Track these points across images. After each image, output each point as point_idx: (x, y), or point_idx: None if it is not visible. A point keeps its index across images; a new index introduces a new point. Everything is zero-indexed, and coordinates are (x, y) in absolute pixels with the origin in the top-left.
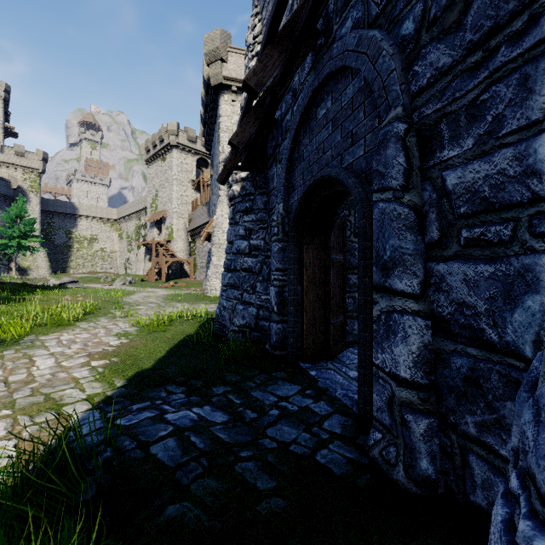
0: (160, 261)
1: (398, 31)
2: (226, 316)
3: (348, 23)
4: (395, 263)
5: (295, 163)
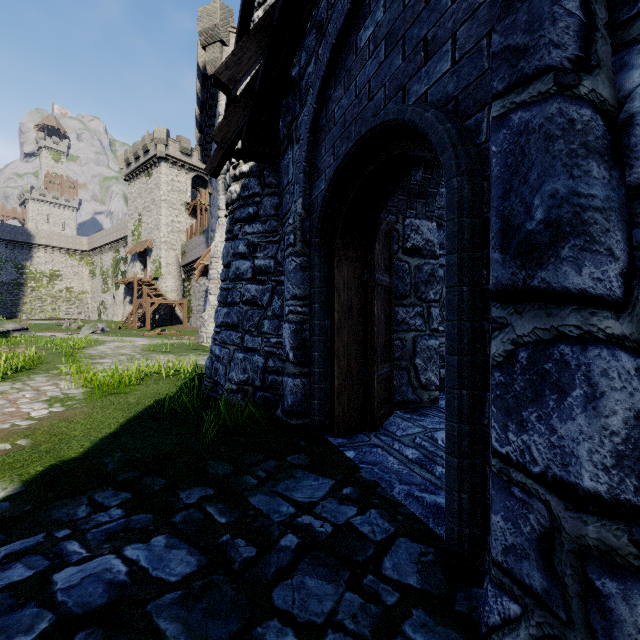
0: (143, 302)
1: None
2: (220, 369)
3: None
4: (562, 231)
5: (320, 134)
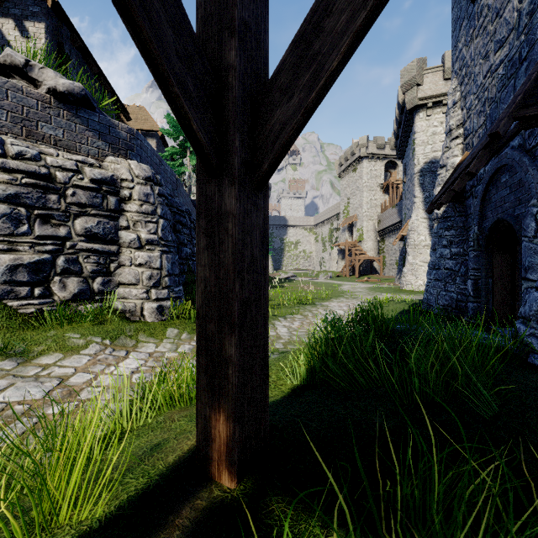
0: (353, 259)
1: (536, 164)
2: (432, 299)
3: (516, 142)
4: (529, 268)
5: (486, 202)
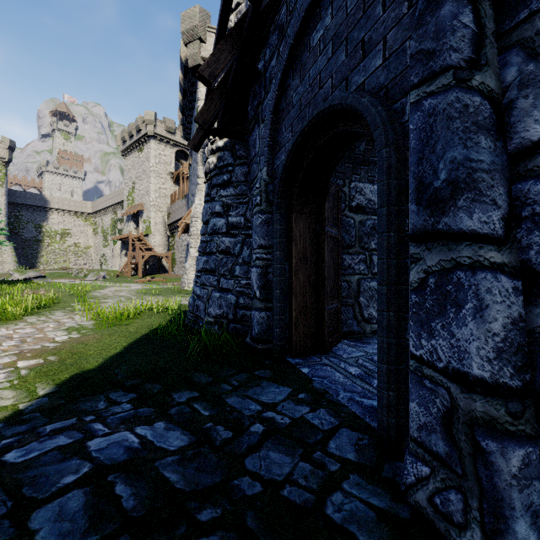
0: (136, 255)
1: None
2: (201, 306)
3: None
4: (459, 187)
5: (281, 115)
